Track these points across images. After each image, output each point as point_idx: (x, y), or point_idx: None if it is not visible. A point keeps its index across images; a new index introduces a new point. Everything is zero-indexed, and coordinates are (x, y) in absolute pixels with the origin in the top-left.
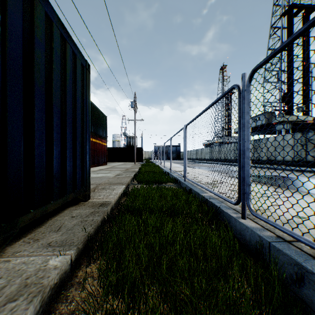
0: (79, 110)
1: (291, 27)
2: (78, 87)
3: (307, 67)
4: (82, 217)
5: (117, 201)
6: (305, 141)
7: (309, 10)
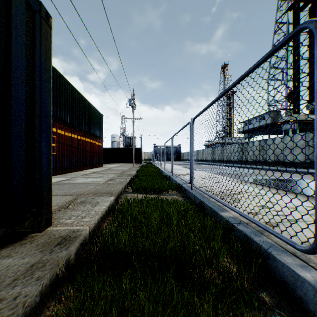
0: (22, 79)
1: (298, 22)
2: (19, 38)
3: None
4: (0, 286)
5: (96, 225)
6: None
7: (316, 3)
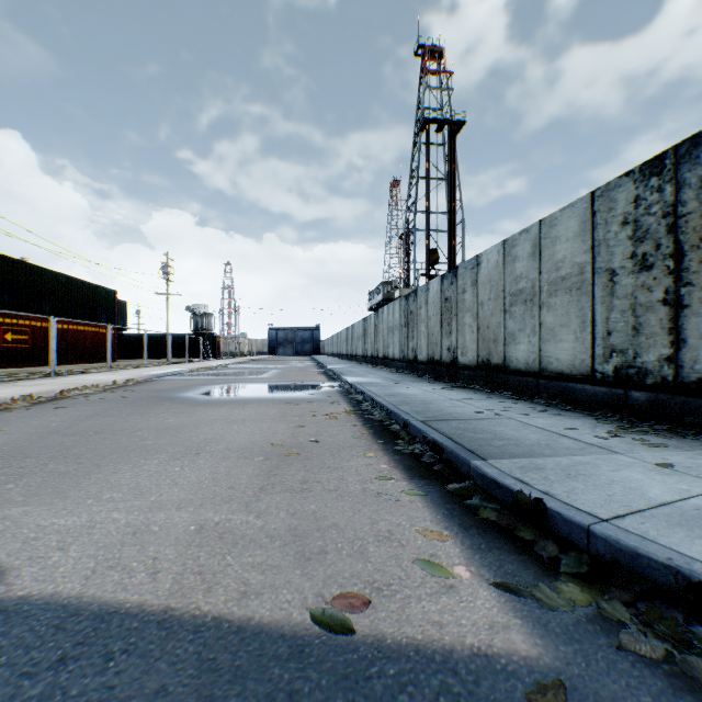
0: None
1: (428, 152)
2: None
3: (452, 213)
4: None
5: None
6: (364, 330)
7: (455, 126)
